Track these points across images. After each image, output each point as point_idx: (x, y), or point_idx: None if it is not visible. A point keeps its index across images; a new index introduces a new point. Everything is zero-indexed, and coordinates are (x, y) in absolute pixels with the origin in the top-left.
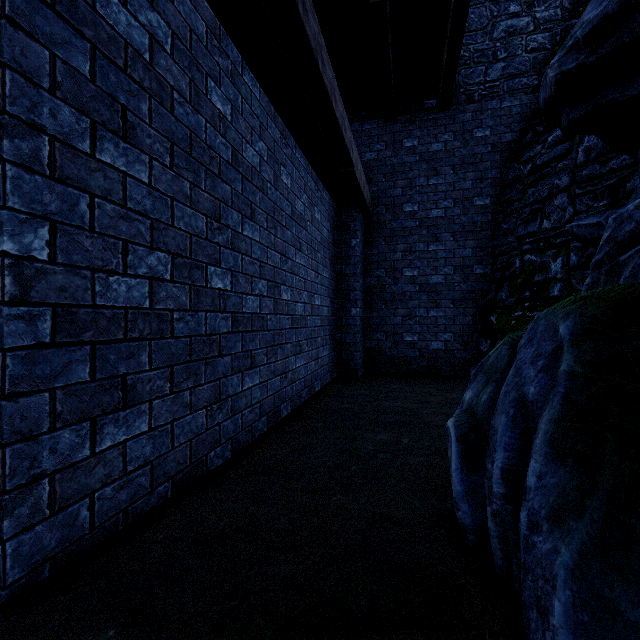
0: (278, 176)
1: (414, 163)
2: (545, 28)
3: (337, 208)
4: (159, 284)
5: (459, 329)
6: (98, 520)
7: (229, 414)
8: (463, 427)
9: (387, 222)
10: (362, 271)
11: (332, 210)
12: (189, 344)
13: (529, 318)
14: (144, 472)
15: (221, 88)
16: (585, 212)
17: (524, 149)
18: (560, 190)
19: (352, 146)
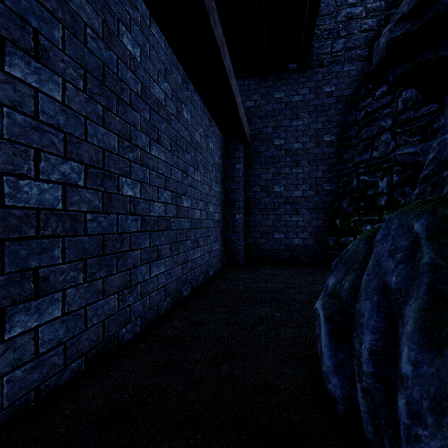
0: (180, 111)
1: (281, 109)
2: (373, 15)
3: (225, 141)
4: (72, 189)
5: (313, 229)
6: (7, 401)
7: (138, 297)
8: (330, 309)
9: (262, 152)
10: (244, 187)
11: (222, 142)
12: (102, 241)
13: (363, 221)
14: (57, 352)
15: (131, 33)
16: (403, 145)
17: (359, 101)
18: (385, 129)
19: (236, 92)
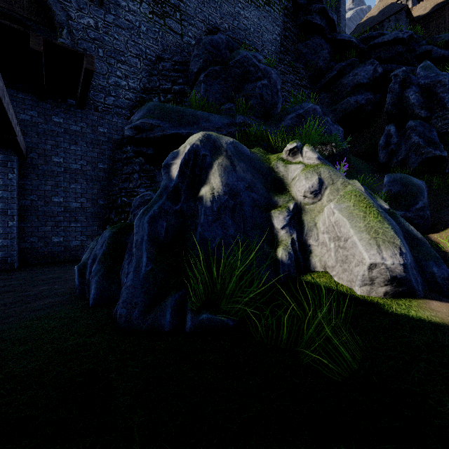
0: None
1: (60, 133)
2: (133, 91)
3: None
4: None
5: (90, 233)
6: None
7: None
8: (80, 266)
9: (39, 165)
10: (18, 195)
11: None
12: None
13: None
14: None
15: None
16: (144, 184)
17: (123, 146)
18: (136, 171)
19: (16, 125)
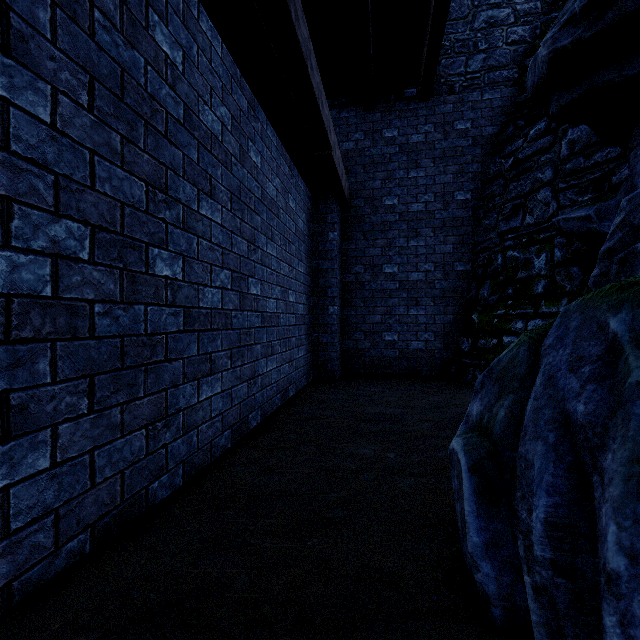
0: (245, 151)
1: (394, 154)
2: (525, 21)
3: (313, 199)
4: (69, 265)
5: (440, 328)
6: None
7: (180, 432)
8: (477, 453)
9: (366, 216)
10: (340, 267)
11: (308, 200)
12: (120, 346)
13: (512, 316)
14: (43, 526)
15: (169, 27)
16: (569, 207)
17: (505, 143)
18: (543, 184)
19: (330, 126)
